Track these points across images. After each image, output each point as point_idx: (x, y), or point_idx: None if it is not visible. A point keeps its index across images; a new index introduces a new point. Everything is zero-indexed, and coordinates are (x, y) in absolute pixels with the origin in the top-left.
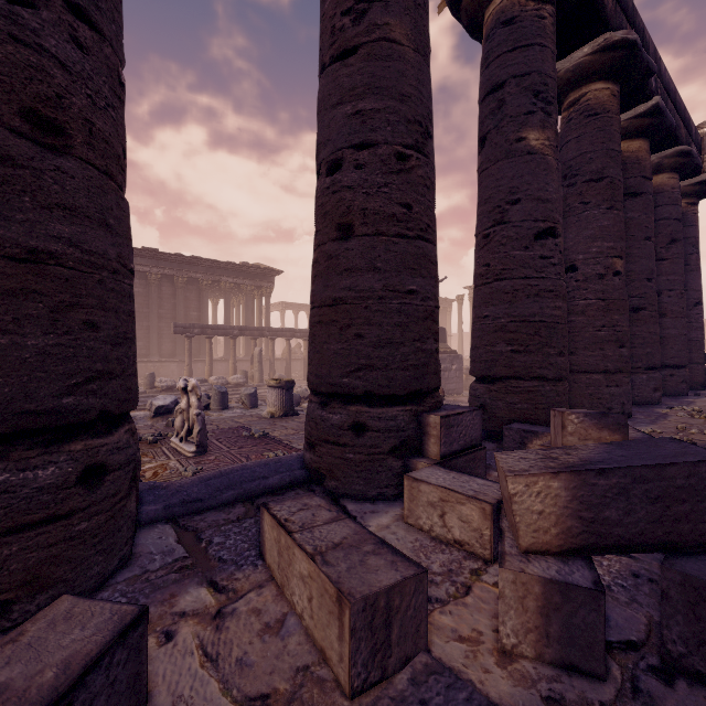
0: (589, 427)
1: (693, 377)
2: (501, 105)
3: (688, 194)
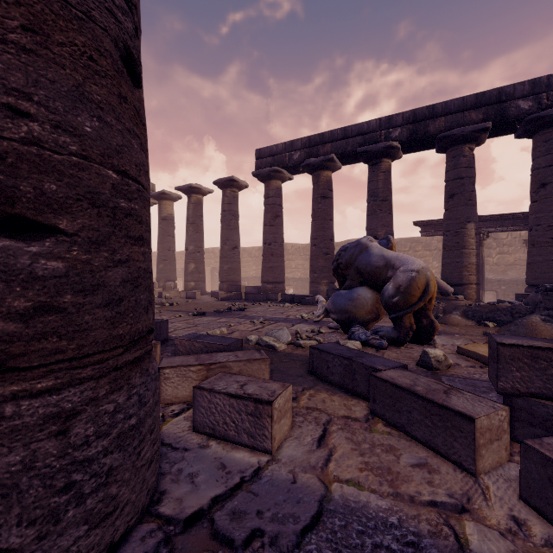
0: None
1: None
2: None
3: None
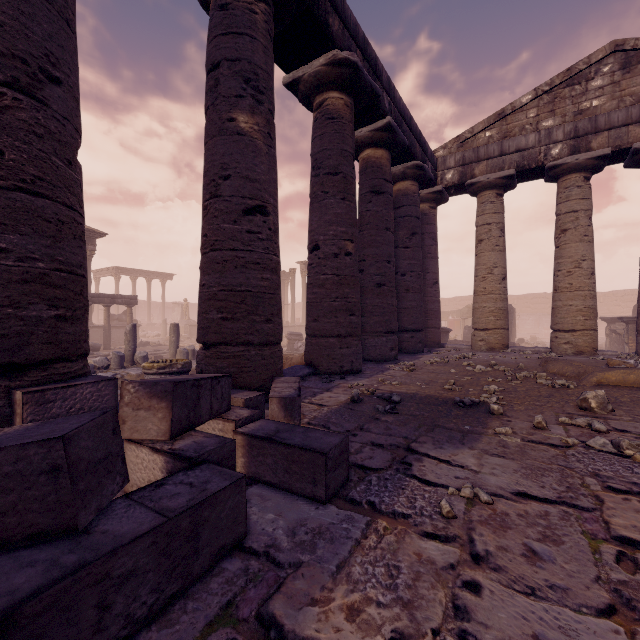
0: (143, 396)
1: (432, 338)
2: (218, 84)
3: (430, 200)
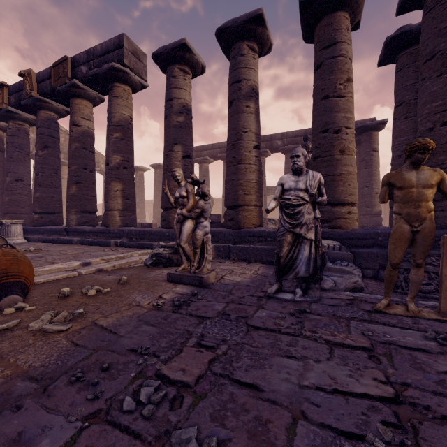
0: None
1: None
2: (55, 142)
3: None
